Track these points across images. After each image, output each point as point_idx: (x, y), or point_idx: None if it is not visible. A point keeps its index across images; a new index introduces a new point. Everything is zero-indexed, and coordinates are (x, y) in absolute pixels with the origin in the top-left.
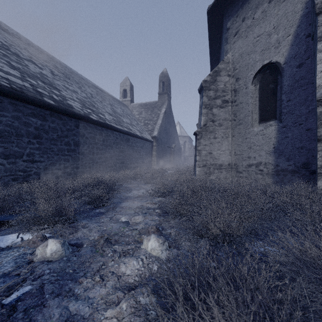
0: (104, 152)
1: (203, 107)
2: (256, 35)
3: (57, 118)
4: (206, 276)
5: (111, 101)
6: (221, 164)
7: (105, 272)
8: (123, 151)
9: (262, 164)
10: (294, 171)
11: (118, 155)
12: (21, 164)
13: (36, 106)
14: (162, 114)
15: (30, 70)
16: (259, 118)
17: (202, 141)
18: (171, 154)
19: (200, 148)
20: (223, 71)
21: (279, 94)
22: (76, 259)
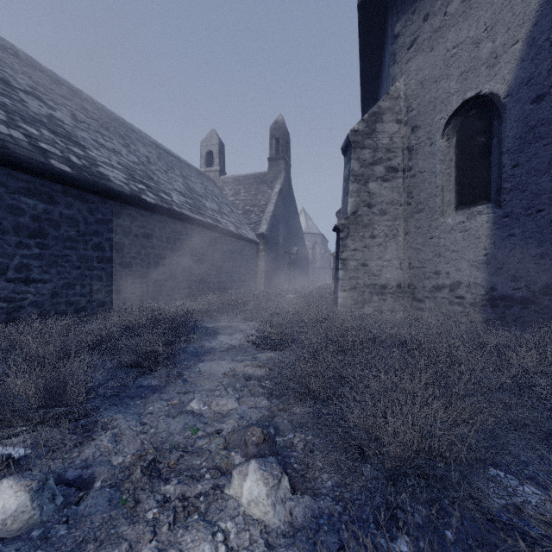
0: (169, 262)
1: (351, 179)
2: (451, 45)
3: (78, 199)
4: None
5: (184, 172)
6: (384, 285)
7: None
8: (204, 260)
9: (463, 286)
10: (527, 301)
11: (196, 267)
12: (4, 287)
13: (35, 175)
14: (276, 195)
15: (29, 109)
16: (457, 201)
17: (349, 243)
18: (291, 264)
19: (346, 256)
20: (387, 113)
21: (497, 155)
22: (64, 534)
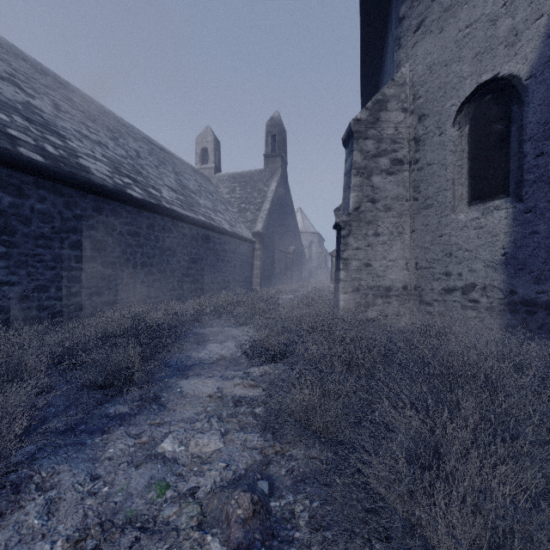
0: (158, 261)
1: (353, 173)
2: (464, 24)
3: (52, 192)
4: None
5: (178, 168)
6: (389, 286)
7: None
8: (196, 259)
9: (478, 289)
10: None
11: (188, 267)
12: None
13: (0, 164)
14: (272, 192)
15: (2, 94)
16: (470, 195)
17: (351, 241)
18: (288, 264)
19: (348, 255)
20: (392, 100)
21: (516, 144)
22: None
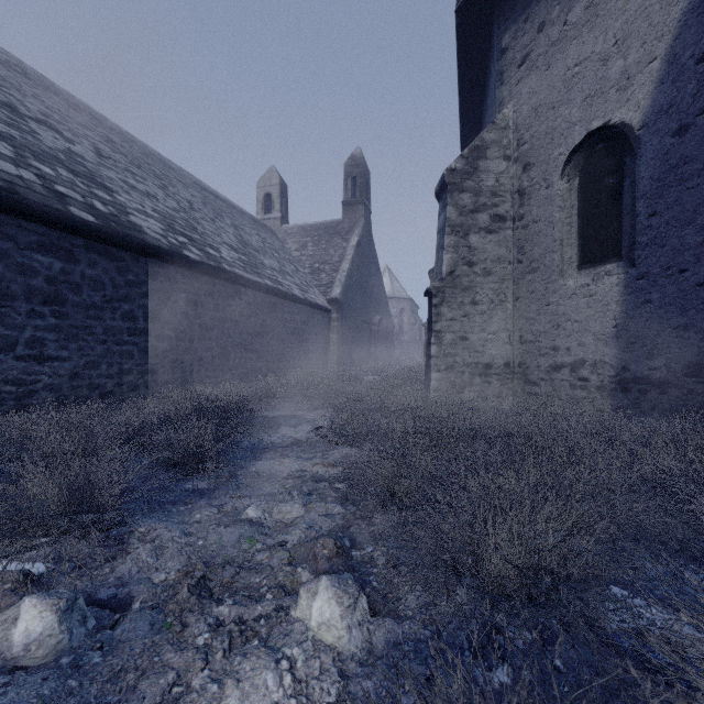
0: (218, 334)
1: (447, 231)
2: (573, 62)
3: (103, 256)
4: None
5: (237, 220)
6: (489, 363)
7: None
8: (261, 332)
9: (588, 366)
10: (667, 384)
11: (252, 341)
12: (12, 367)
13: (51, 226)
14: (352, 249)
15: (42, 142)
16: (580, 258)
17: (445, 311)
18: (372, 338)
19: (441, 327)
20: (493, 147)
21: (629, 201)
22: (99, 662)
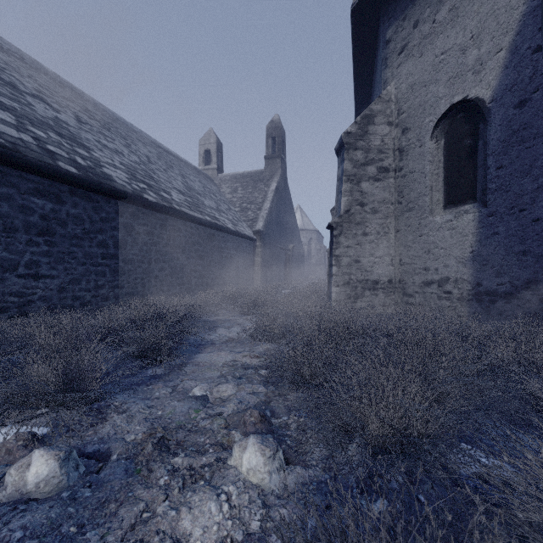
0: (169, 258)
1: (344, 179)
2: (440, 51)
3: (83, 198)
4: None
5: (183, 170)
6: (376, 280)
7: (148, 532)
8: (203, 256)
9: (451, 282)
10: (510, 295)
11: (195, 263)
12: (15, 283)
13: (44, 176)
14: (272, 192)
15: (37, 112)
16: (445, 200)
17: (342, 240)
18: (287, 260)
19: (340, 253)
20: (379, 115)
21: (482, 157)
22: (89, 496)
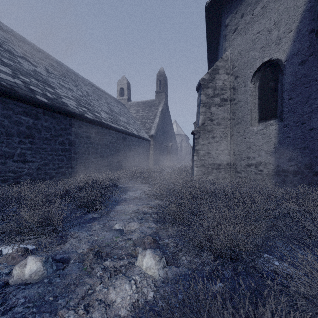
0: (100, 151)
1: (201, 105)
2: (256, 32)
3: (51, 117)
4: (214, 317)
5: (108, 100)
6: (220, 164)
7: (92, 300)
8: (119, 150)
9: (262, 165)
10: (296, 172)
11: (115, 154)
12: (12, 165)
13: (28, 104)
14: (159, 113)
15: (24, 67)
16: (259, 117)
17: (200, 140)
18: (168, 152)
19: (198, 148)
20: (221, 68)
21: (280, 93)
22: (59, 281)
